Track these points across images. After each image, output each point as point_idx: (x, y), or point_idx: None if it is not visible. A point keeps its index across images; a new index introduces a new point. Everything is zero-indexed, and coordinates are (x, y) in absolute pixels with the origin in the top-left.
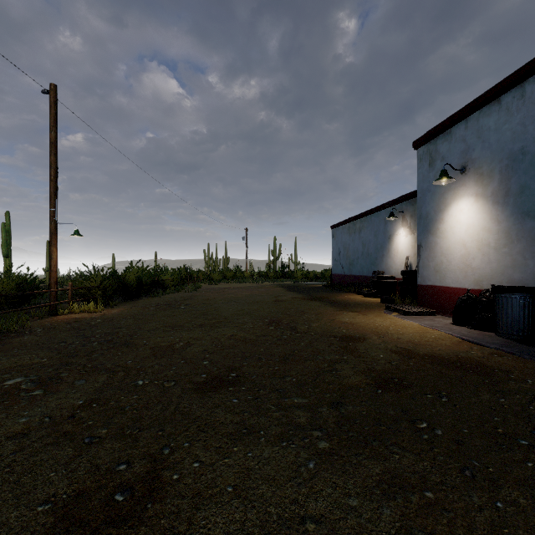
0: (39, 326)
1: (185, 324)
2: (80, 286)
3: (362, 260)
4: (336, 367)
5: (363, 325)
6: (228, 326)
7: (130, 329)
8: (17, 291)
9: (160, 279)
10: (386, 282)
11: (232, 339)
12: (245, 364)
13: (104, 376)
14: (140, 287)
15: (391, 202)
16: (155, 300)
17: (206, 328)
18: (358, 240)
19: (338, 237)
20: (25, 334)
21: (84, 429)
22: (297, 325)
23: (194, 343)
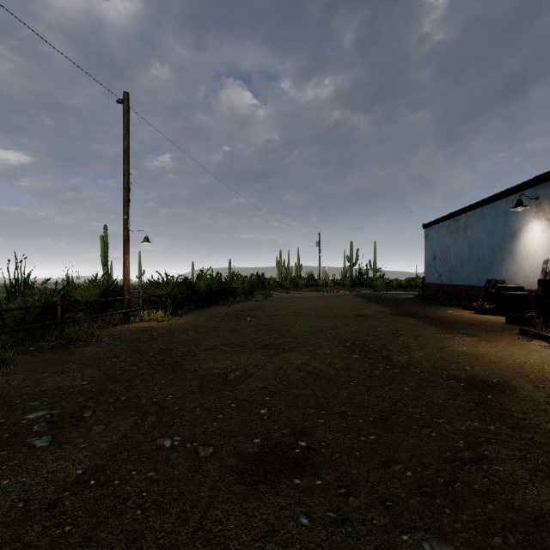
0: (108, 335)
1: (247, 343)
2: (153, 293)
3: (468, 265)
4: (484, 452)
5: (494, 360)
6: (298, 349)
7: (186, 346)
8: (102, 297)
9: (231, 287)
10: (511, 294)
11: (303, 372)
12: (320, 421)
13: (129, 421)
14: (211, 295)
15: (517, 187)
16: (223, 309)
17: (271, 351)
18: (462, 240)
19: (433, 238)
20: (90, 344)
21: (52, 544)
22: (391, 354)
23: (253, 373)
